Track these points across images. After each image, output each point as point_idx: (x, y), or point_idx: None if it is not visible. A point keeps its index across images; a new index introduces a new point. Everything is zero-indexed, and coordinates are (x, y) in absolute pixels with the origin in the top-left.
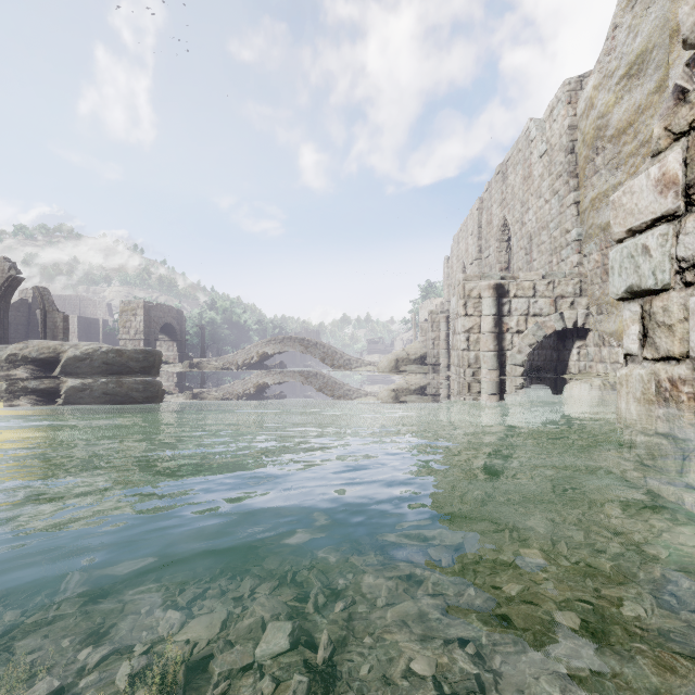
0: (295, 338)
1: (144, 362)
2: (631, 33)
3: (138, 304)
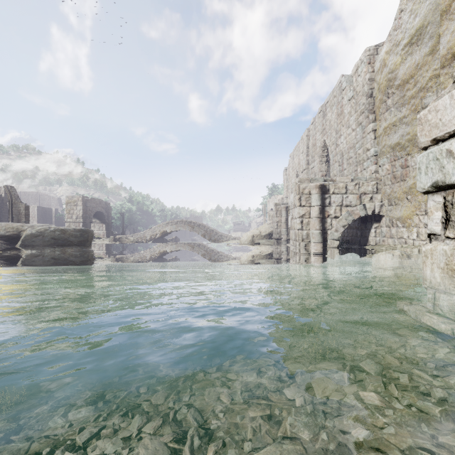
0: (185, 221)
1: (81, 237)
2: (412, 14)
3: (78, 198)
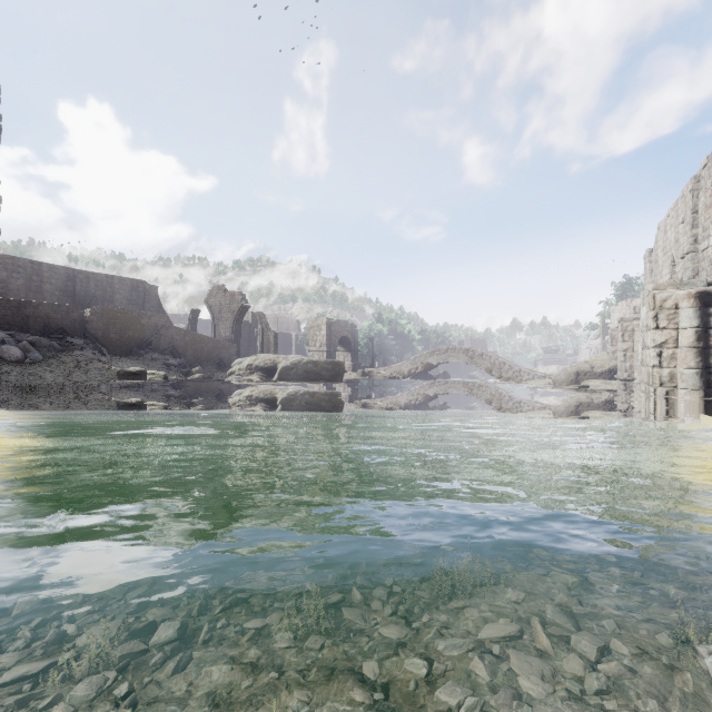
0: (460, 348)
1: (332, 371)
2: None
3: (322, 321)
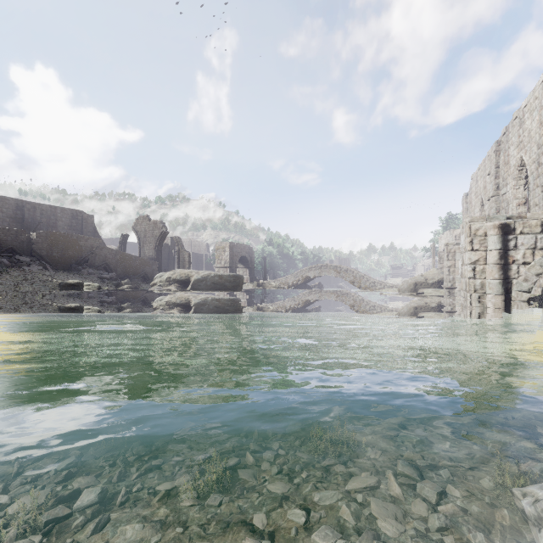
0: (330, 265)
1: (234, 282)
2: None
3: (226, 244)
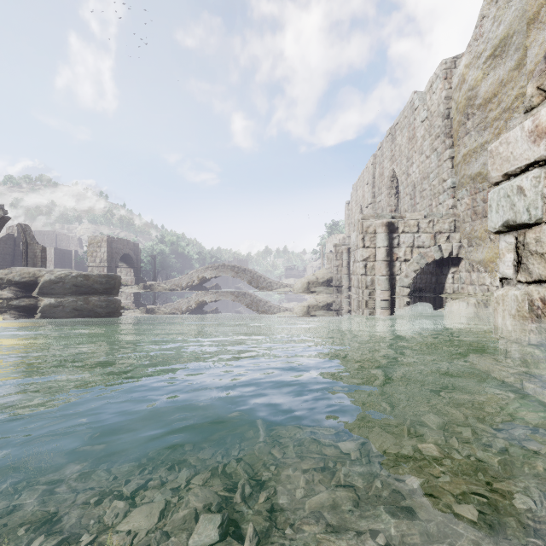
0: (228, 265)
1: (107, 284)
2: (495, 22)
3: (102, 238)
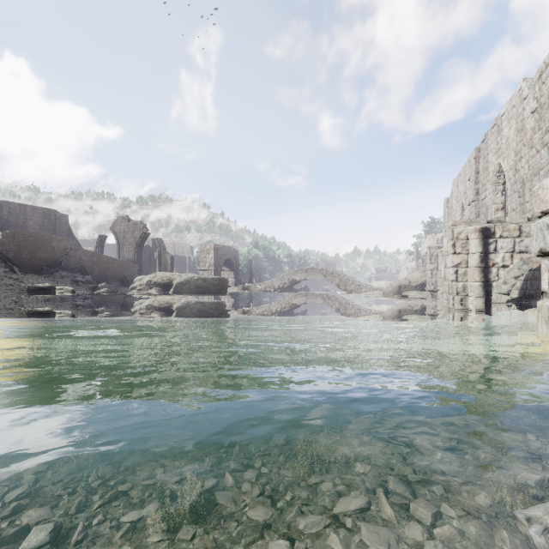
0: (316, 268)
1: (218, 286)
2: None
3: (210, 246)
